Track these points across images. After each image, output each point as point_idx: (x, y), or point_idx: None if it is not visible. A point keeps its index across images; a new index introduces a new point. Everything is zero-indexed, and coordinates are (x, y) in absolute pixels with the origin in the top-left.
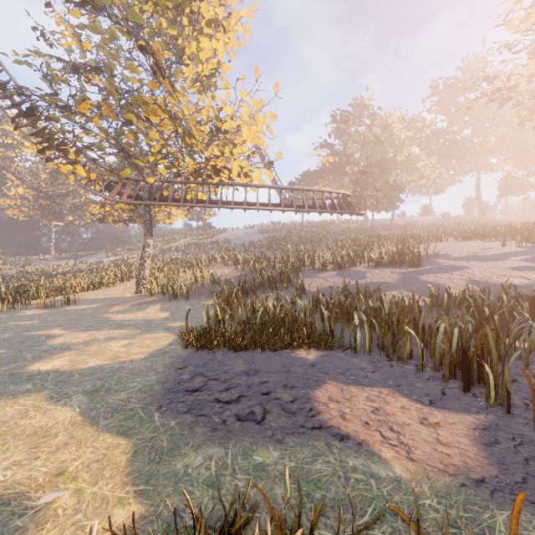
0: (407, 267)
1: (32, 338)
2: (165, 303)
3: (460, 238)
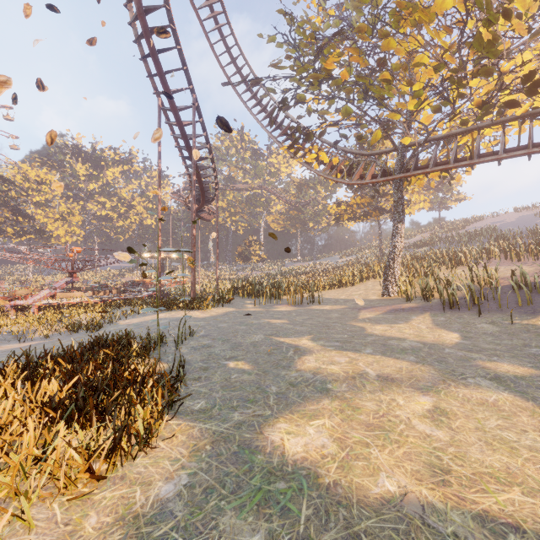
0: None
1: (279, 347)
2: (434, 313)
3: None
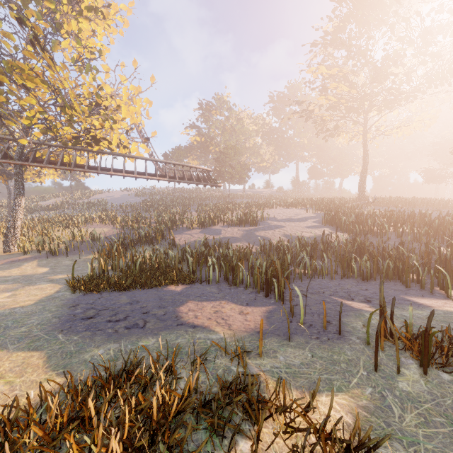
0: (249, 226)
1: None
2: (41, 259)
3: (284, 206)
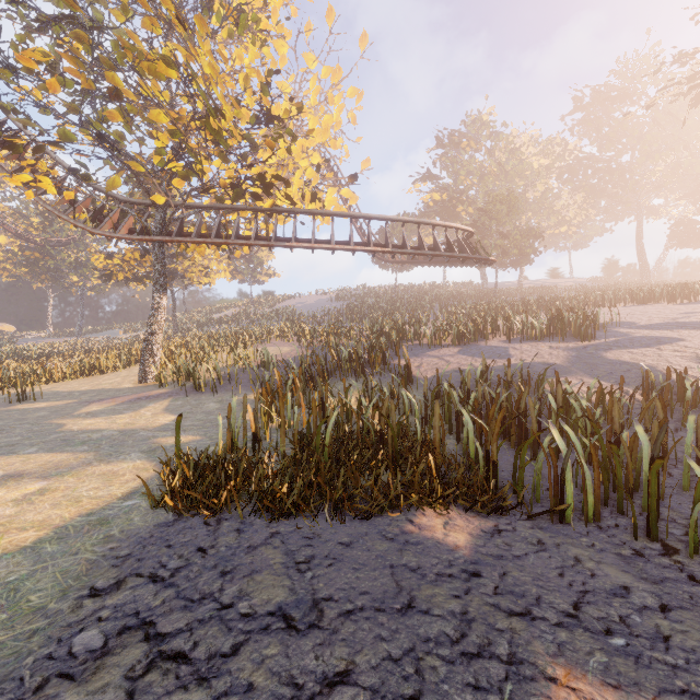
0: (573, 339)
1: None
2: (177, 397)
3: (629, 302)
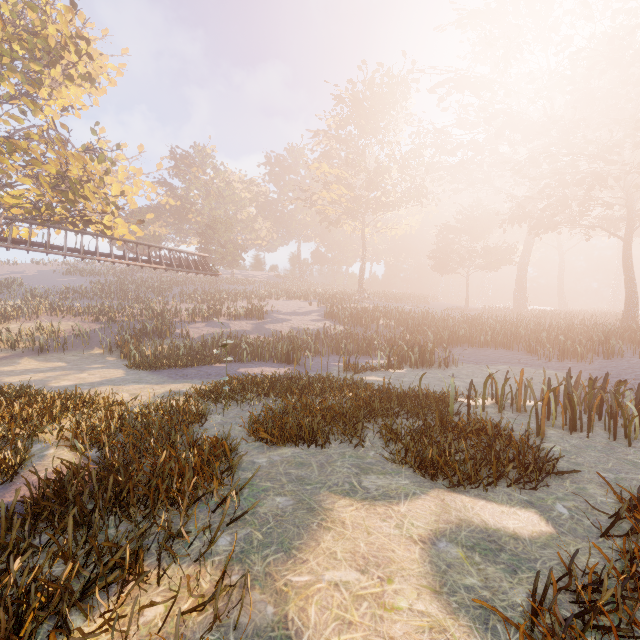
0: (256, 319)
1: None
2: (32, 357)
3: (287, 297)
